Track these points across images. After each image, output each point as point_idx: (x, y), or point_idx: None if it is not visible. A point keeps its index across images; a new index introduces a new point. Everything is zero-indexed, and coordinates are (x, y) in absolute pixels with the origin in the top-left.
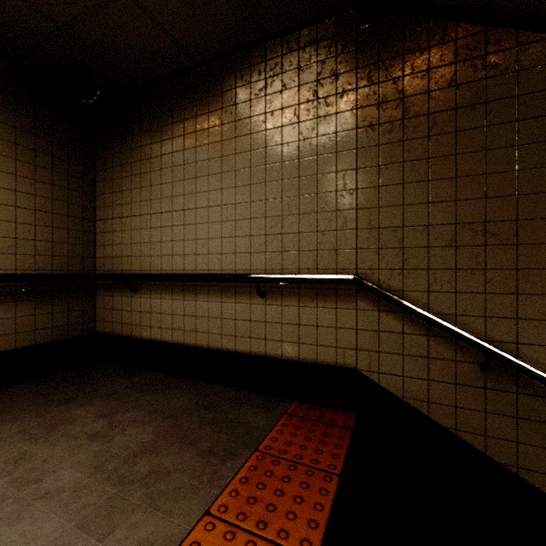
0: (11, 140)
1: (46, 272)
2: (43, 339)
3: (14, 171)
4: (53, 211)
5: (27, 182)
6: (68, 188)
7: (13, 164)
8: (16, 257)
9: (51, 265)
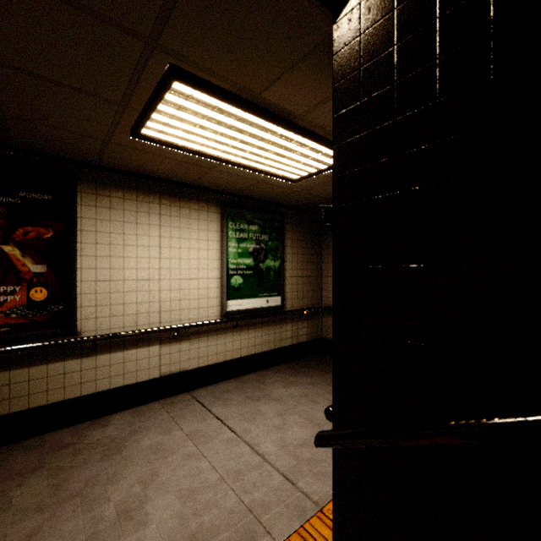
0: (296, 246)
1: (305, 306)
2: (304, 339)
3: (297, 260)
4: (307, 275)
5: (300, 264)
6: (312, 262)
7: (296, 257)
8: (297, 300)
9: (307, 303)
